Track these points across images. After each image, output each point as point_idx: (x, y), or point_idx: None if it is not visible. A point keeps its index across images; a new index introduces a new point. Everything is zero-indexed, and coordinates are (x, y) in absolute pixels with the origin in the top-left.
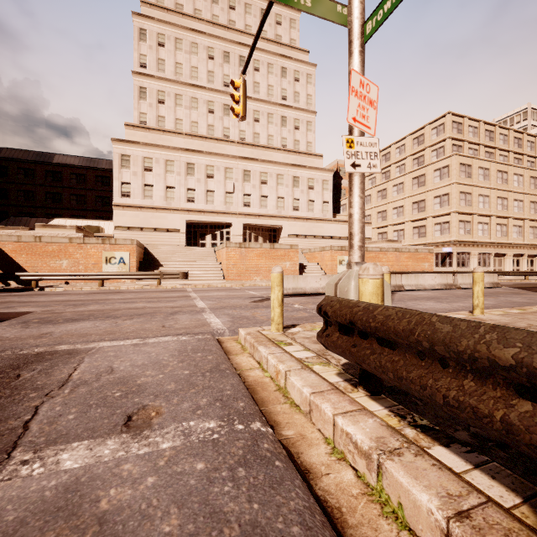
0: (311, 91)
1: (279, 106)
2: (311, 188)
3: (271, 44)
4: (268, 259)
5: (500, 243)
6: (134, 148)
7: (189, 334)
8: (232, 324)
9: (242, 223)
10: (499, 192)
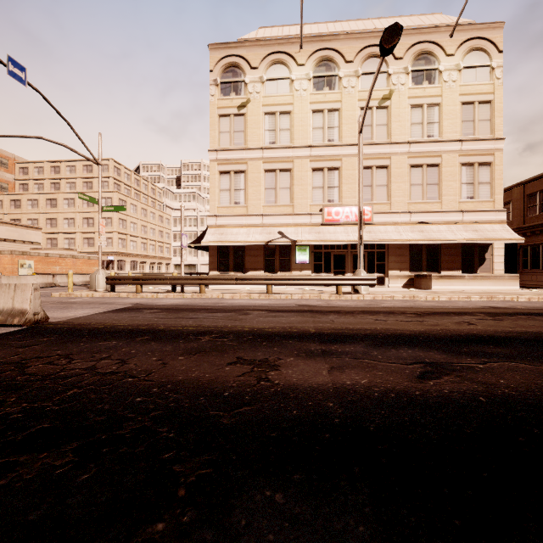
0: None
1: None
2: None
3: None
4: None
5: (143, 255)
6: None
7: None
8: None
9: None
10: (143, 222)
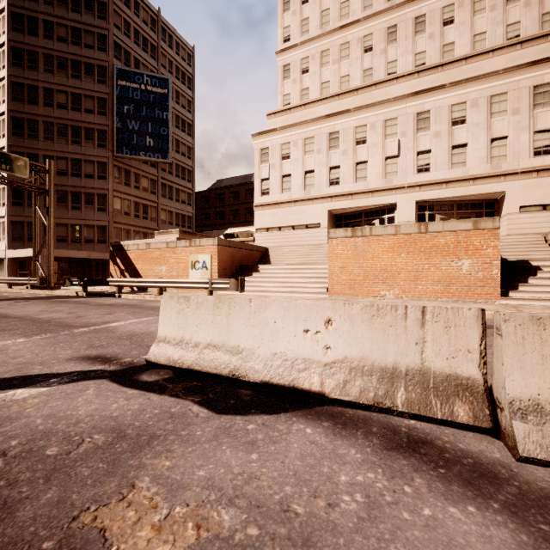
0: None
1: None
2: None
3: None
4: (414, 255)
5: None
6: (272, 137)
7: None
8: None
9: (416, 201)
10: None
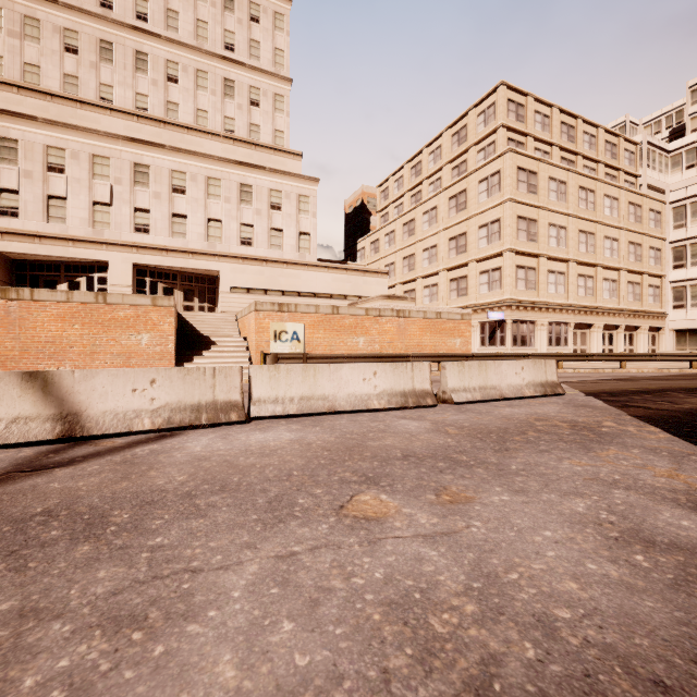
0: (283, 42)
1: (219, 59)
2: (276, 207)
3: None
4: (91, 327)
5: (583, 307)
6: None
7: None
8: None
9: (135, 264)
10: (582, 223)
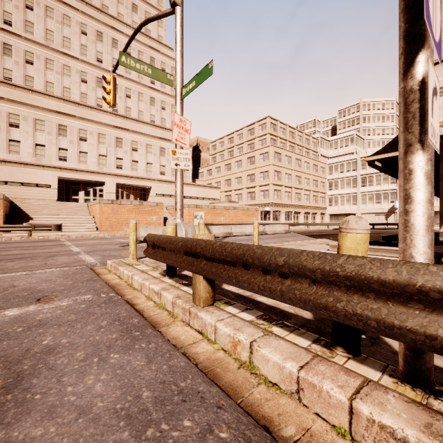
0: None
1: (149, 88)
2: None
3: (141, 35)
4: (138, 214)
5: (297, 205)
6: None
7: (69, 266)
8: (102, 259)
9: (115, 182)
10: (297, 172)
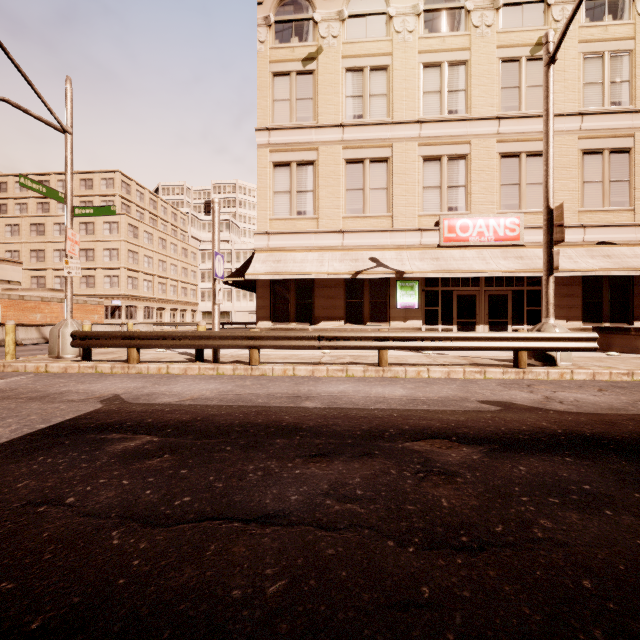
0: None
1: None
2: None
3: None
4: None
5: (161, 299)
6: None
7: None
8: None
9: None
10: (161, 256)
